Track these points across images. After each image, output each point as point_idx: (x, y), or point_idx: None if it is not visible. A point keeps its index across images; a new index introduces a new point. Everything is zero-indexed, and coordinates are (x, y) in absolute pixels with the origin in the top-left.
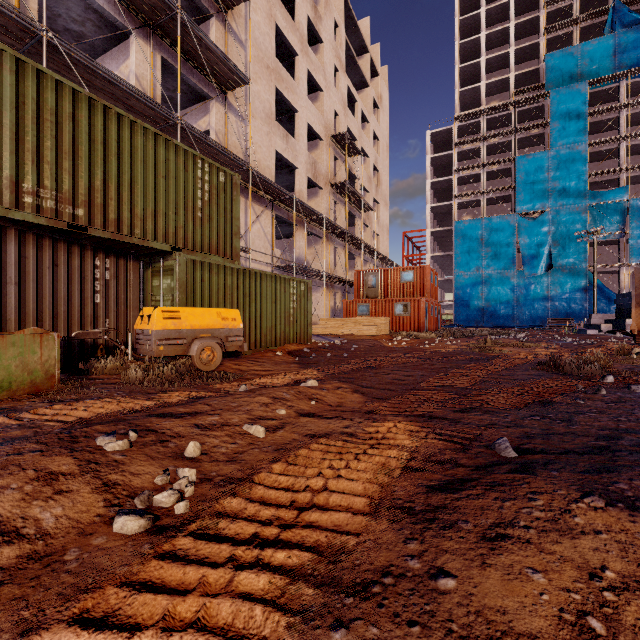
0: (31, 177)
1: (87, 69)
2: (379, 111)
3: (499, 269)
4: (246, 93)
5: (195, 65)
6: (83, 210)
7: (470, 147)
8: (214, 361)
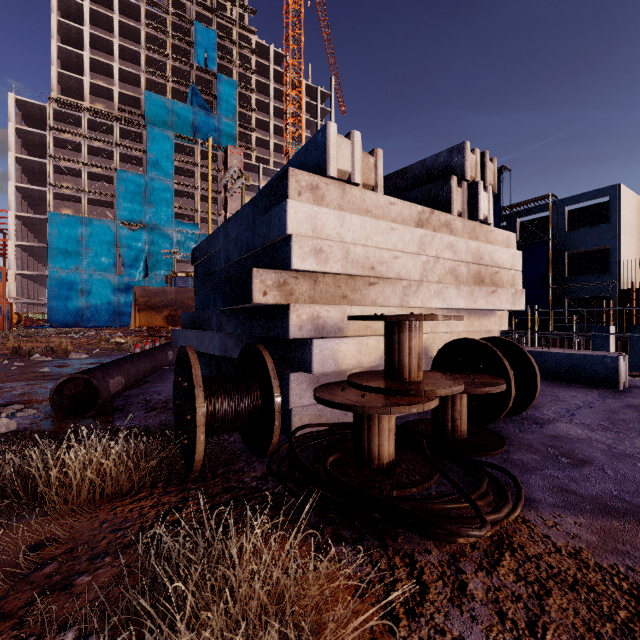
0: None
1: None
2: None
3: (101, 271)
4: None
5: None
6: None
7: (70, 138)
8: None
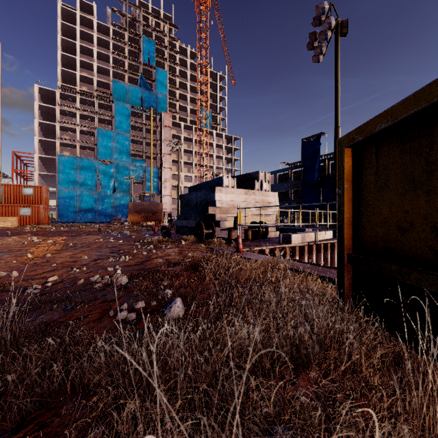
0: None
1: None
2: None
3: (88, 189)
4: None
5: None
6: None
7: (69, 110)
8: None
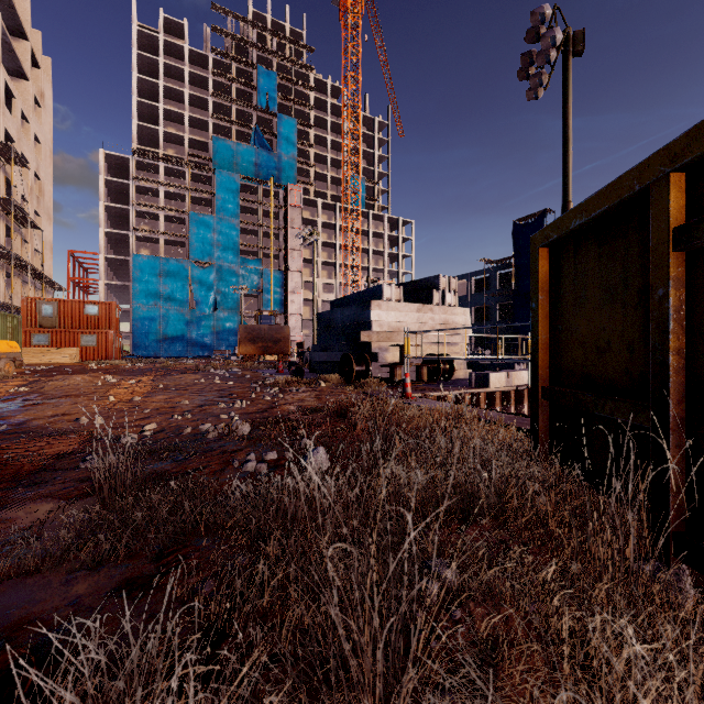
0: None
1: None
2: (41, 111)
3: (176, 306)
4: None
5: None
6: None
7: (149, 186)
8: (11, 372)
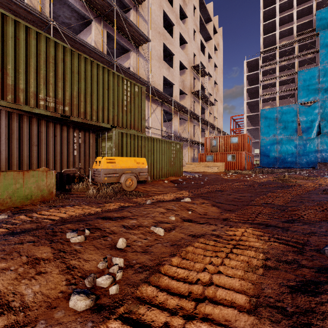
0: (43, 91)
1: (71, 39)
2: (217, 52)
3: (287, 135)
4: (148, 47)
5: (123, 34)
6: (68, 107)
7: (269, 68)
8: (132, 185)
